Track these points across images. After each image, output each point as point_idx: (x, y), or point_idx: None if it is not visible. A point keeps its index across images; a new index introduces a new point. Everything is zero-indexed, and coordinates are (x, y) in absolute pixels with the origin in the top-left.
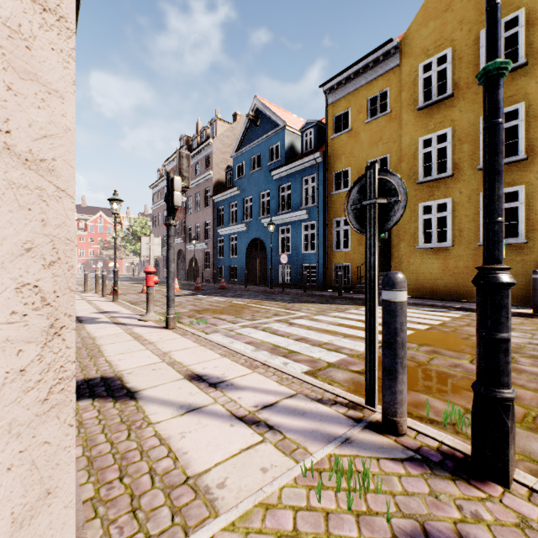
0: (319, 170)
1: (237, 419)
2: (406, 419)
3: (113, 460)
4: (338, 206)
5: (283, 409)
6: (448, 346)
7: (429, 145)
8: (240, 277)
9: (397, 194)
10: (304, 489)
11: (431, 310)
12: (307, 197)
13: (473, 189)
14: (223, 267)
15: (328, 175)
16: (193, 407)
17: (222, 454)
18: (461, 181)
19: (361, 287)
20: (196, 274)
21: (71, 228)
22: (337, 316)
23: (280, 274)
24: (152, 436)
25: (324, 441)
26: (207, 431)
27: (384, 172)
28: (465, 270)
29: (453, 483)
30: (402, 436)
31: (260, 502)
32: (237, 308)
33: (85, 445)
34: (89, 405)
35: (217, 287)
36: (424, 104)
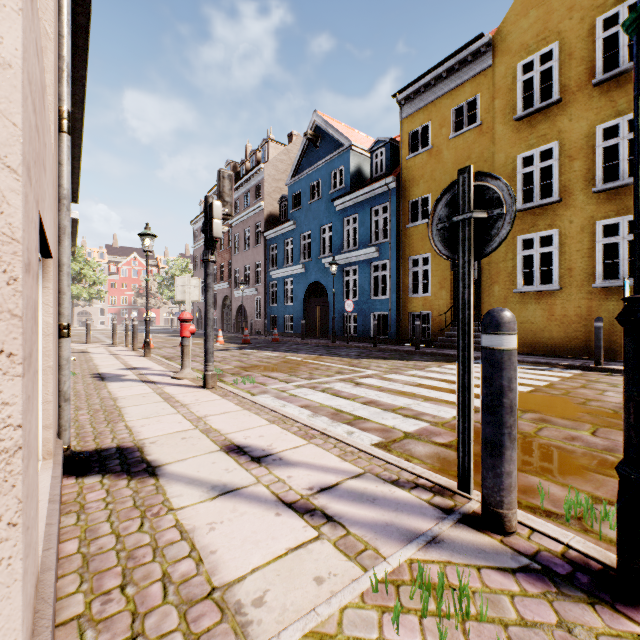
0: (391, 198)
1: (285, 506)
2: (516, 512)
3: (117, 560)
4: (415, 241)
5: (347, 494)
6: (560, 413)
7: (530, 163)
8: (297, 329)
9: (501, 205)
10: (375, 612)
11: (534, 368)
12: (377, 232)
13: (587, 217)
14: (276, 317)
15: (403, 204)
16: (229, 488)
17: (262, 555)
18: (570, 208)
19: (443, 341)
20: (244, 325)
21: (14, 219)
22: (415, 375)
23: (344, 325)
24: (171, 527)
25: (403, 540)
26: (244, 522)
27: (483, 177)
28: (576, 318)
29: (592, 609)
30: (510, 535)
31: (311, 630)
32: (292, 365)
33: (83, 537)
34: (97, 483)
35: (269, 340)
36: (523, 113)
